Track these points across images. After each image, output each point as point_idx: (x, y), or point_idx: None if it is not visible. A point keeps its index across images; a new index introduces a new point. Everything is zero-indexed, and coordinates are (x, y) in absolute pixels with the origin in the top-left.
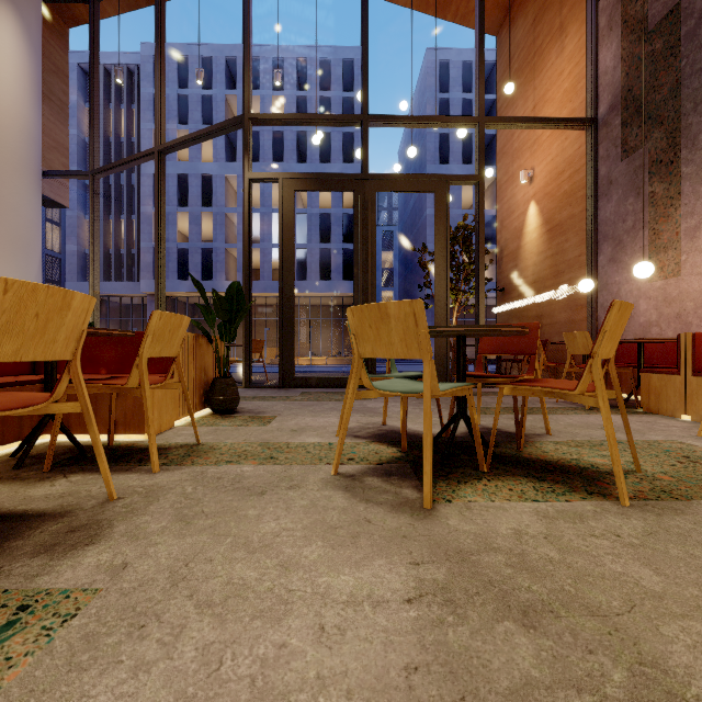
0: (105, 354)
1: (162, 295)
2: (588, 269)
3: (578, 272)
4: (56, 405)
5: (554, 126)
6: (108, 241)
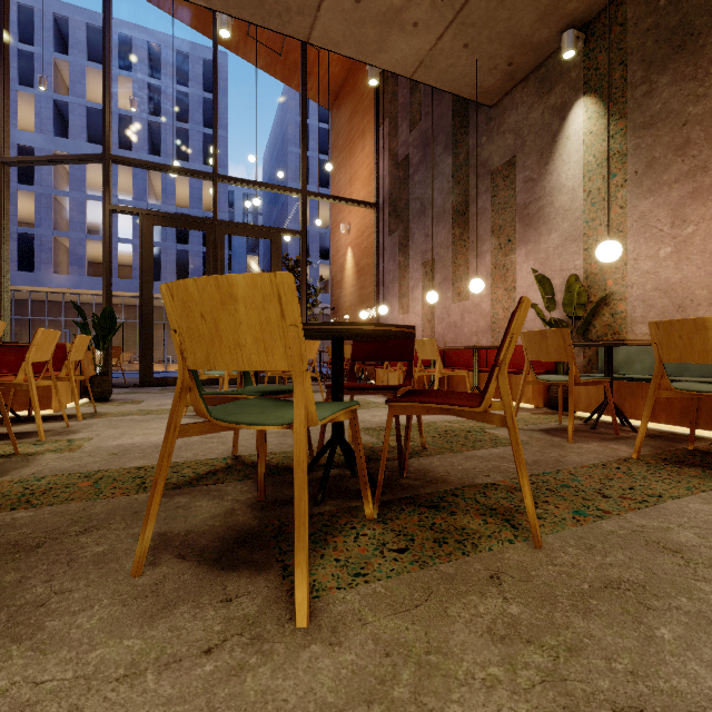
0: (7, 359)
1: (7, 302)
2: (374, 302)
3: (371, 303)
4: (42, 382)
5: (353, 204)
6: None
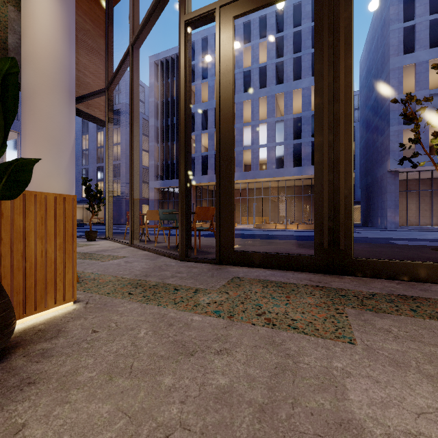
0: None
1: (135, 170)
2: None
3: None
4: None
5: None
6: (167, 157)
